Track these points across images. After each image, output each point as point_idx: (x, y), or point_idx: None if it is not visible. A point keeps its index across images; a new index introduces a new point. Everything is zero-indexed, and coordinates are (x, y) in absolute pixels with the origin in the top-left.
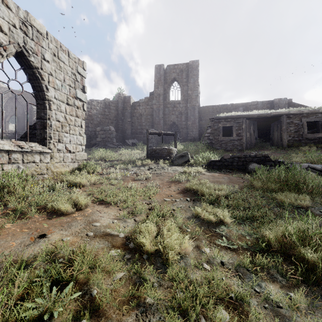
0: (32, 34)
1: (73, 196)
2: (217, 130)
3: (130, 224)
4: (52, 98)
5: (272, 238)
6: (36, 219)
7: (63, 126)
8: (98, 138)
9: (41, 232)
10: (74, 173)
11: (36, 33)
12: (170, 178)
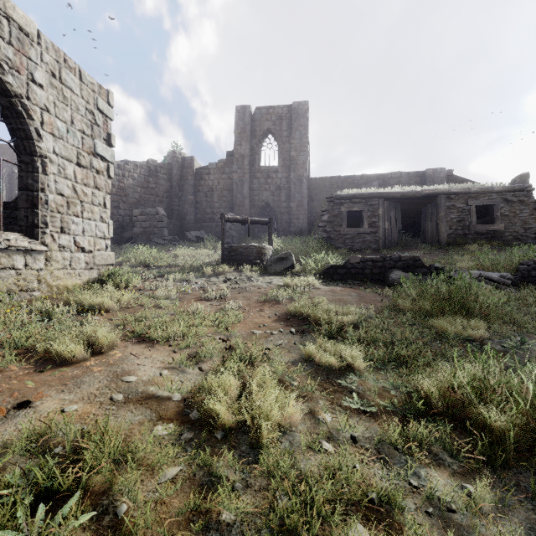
0: (9, 33)
1: (87, 329)
2: (338, 216)
3: (192, 377)
4: (49, 152)
5: (433, 392)
6: (12, 373)
7: (69, 203)
8: (137, 228)
9: (21, 398)
10: (90, 289)
11: (17, 32)
12: (262, 296)
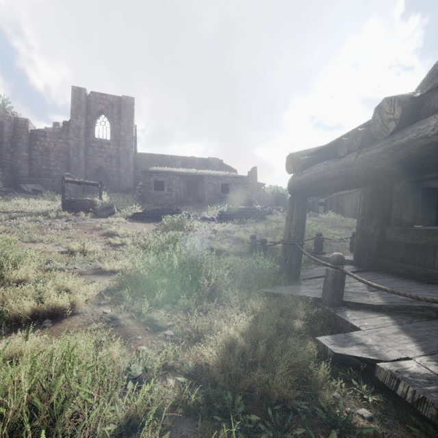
0: None
1: None
2: (149, 183)
3: (60, 248)
4: None
5: (144, 244)
6: None
7: None
8: None
9: None
10: None
11: None
12: (92, 227)
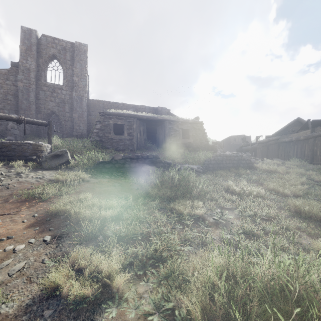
0: None
1: None
2: (107, 126)
3: None
4: None
5: (197, 313)
6: None
7: None
8: None
9: None
10: None
11: None
12: (24, 195)
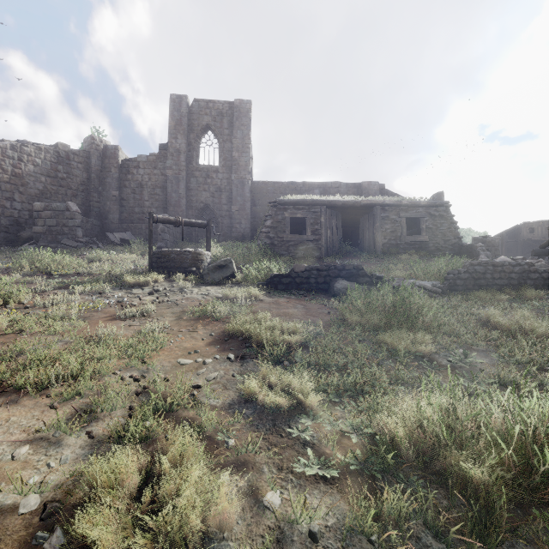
0: None
1: None
2: (281, 222)
3: (72, 452)
4: None
5: (401, 436)
6: None
7: None
8: (39, 226)
9: None
10: None
11: None
12: (196, 312)
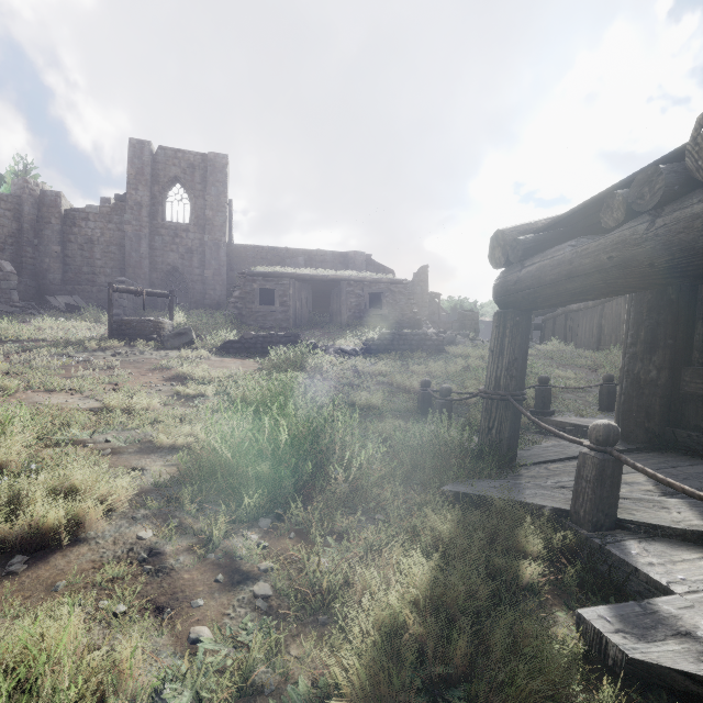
0: None
1: None
2: (250, 293)
3: (91, 402)
4: None
5: (237, 396)
6: None
7: None
8: None
9: None
10: None
11: None
12: (154, 365)
